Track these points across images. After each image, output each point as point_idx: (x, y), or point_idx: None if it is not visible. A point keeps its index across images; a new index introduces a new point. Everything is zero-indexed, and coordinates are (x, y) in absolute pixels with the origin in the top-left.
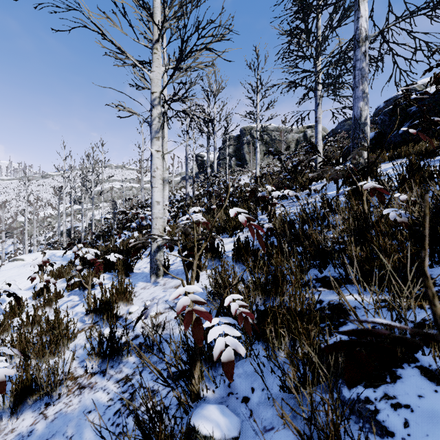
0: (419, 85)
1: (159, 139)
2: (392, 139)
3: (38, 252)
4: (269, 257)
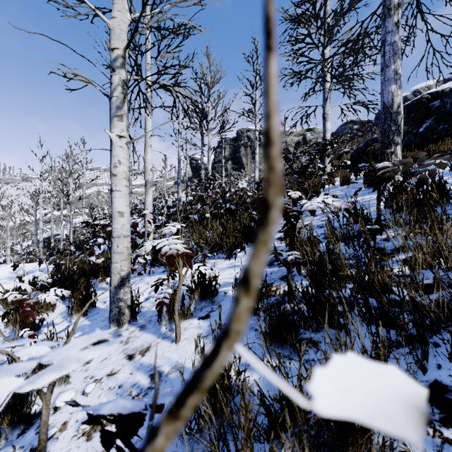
0: (422, 87)
1: (122, 119)
2: (411, 139)
3: (4, 266)
4: (299, 315)
